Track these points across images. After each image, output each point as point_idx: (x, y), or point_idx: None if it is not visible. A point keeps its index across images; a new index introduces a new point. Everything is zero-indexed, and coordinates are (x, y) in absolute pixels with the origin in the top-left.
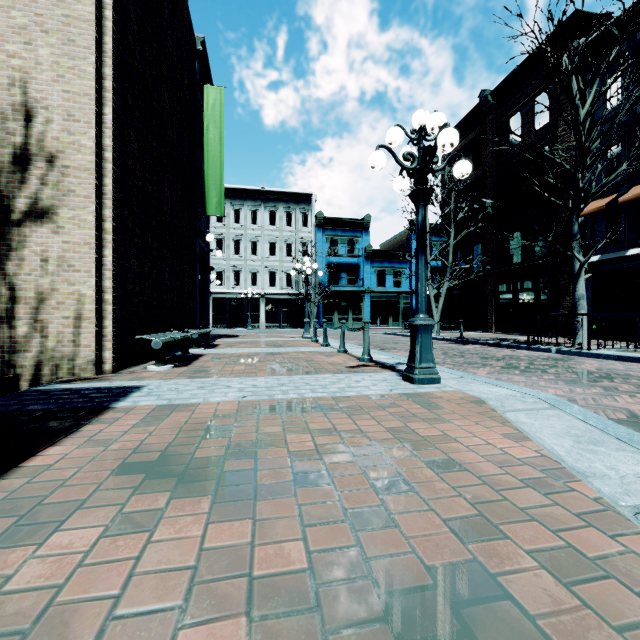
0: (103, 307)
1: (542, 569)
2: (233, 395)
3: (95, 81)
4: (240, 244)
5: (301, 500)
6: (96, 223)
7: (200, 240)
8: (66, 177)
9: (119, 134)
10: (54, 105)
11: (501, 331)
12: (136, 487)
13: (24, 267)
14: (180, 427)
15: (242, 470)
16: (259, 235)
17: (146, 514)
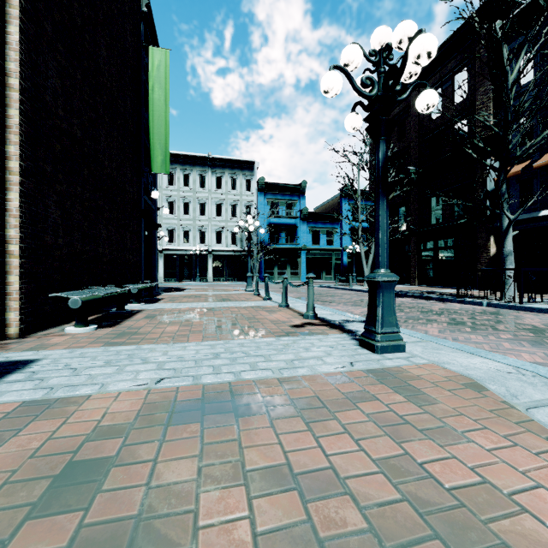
0: (7, 260)
1: None
2: (146, 377)
3: None
4: (189, 205)
5: None
6: None
7: (146, 197)
8: None
9: (30, 61)
10: None
11: (423, 284)
12: None
13: None
14: (22, 462)
15: None
16: (207, 198)
17: None
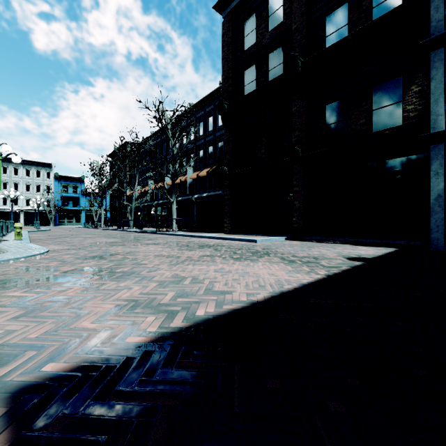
0: None
1: None
2: None
3: None
4: (7, 184)
5: None
6: None
7: None
8: None
9: None
10: None
11: None
12: None
13: None
14: None
15: None
16: (19, 181)
17: None
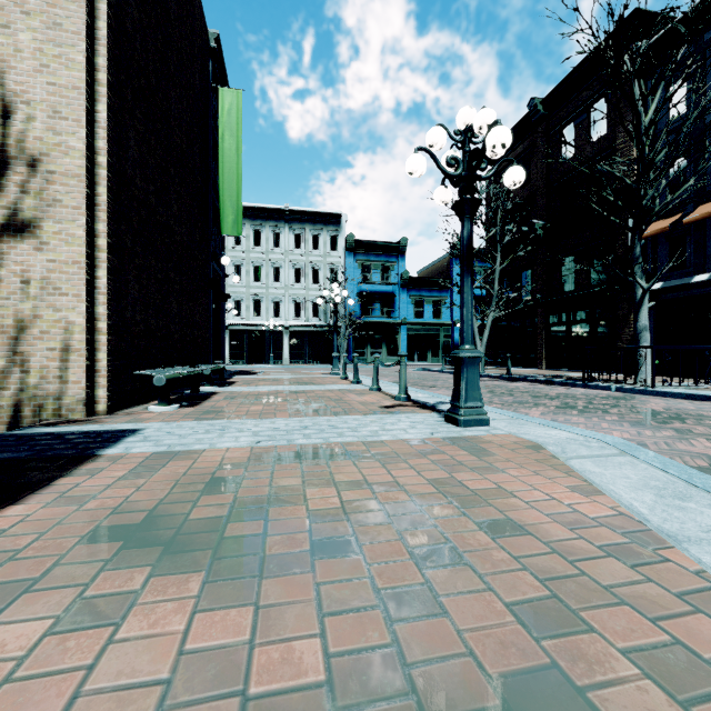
0: (96, 337)
1: (644, 677)
2: (246, 440)
3: (86, 72)
4: (261, 270)
5: (321, 576)
6: (87, 239)
7: (214, 264)
8: (51, 184)
9: (115, 136)
10: (37, 100)
11: (552, 367)
12: (110, 559)
13: (1, 290)
14: (177, 479)
15: (248, 535)
16: (282, 260)
17: (116, 598)
